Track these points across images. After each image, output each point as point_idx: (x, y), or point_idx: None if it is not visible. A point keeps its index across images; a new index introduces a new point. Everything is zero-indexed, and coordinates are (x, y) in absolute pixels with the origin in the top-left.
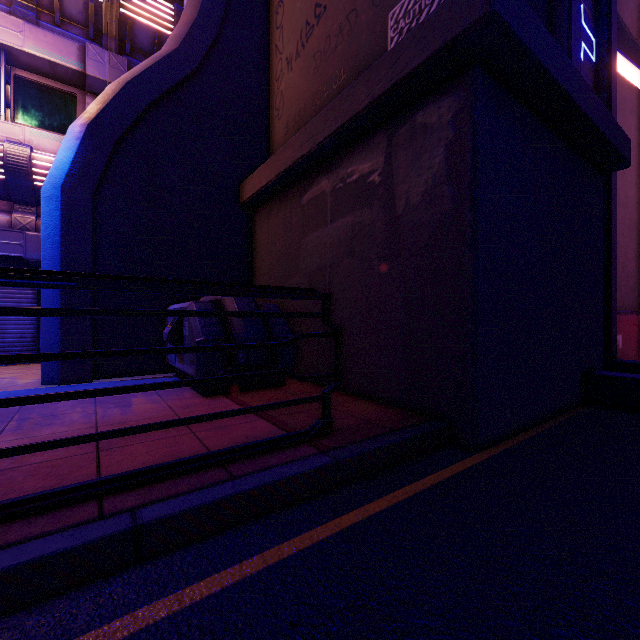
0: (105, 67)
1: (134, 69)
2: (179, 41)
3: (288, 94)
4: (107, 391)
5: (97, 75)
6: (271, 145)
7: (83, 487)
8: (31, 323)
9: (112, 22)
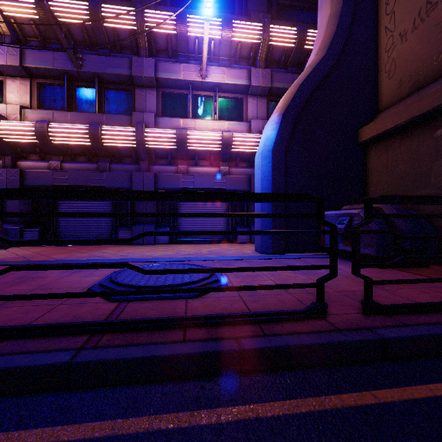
0: (260, 78)
1: (301, 76)
2: (325, 50)
3: (401, 59)
4: (441, 257)
5: (256, 84)
6: (379, 98)
7: (434, 304)
8: (225, 222)
9: (263, 52)
